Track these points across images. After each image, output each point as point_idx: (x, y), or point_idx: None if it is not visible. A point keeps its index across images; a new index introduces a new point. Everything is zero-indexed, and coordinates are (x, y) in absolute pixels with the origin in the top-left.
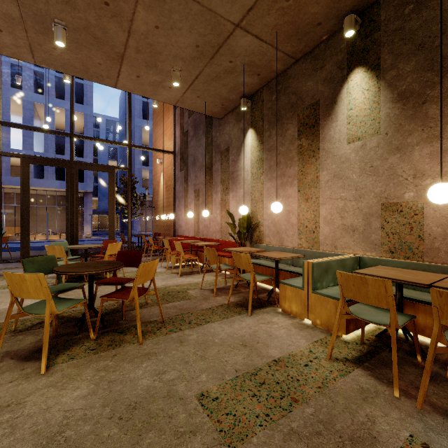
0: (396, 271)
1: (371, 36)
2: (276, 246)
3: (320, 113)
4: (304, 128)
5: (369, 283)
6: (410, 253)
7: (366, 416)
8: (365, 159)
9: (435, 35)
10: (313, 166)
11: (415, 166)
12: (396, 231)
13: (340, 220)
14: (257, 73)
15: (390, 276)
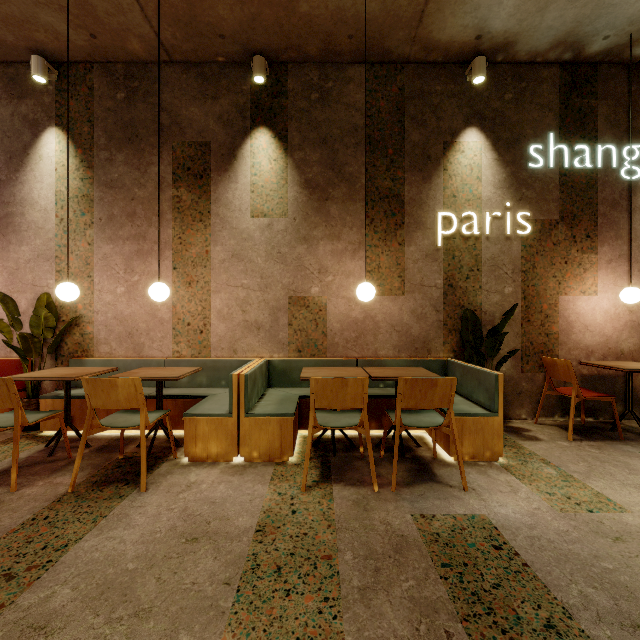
0: (329, 370)
1: (279, 98)
2: (128, 359)
3: (212, 161)
4: (184, 173)
5: (349, 385)
6: (316, 350)
7: (382, 523)
8: (273, 243)
9: (335, 138)
10: (200, 234)
11: (320, 261)
12: (304, 328)
13: (242, 314)
14: (91, 30)
15: (336, 375)
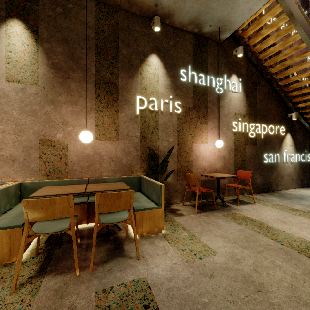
0: (60, 188)
1: (31, 3)
2: None
3: None
4: None
5: (56, 202)
6: (60, 174)
7: (69, 309)
8: (26, 101)
9: (74, 40)
10: None
11: (63, 117)
12: (51, 160)
13: None
14: None
15: (60, 192)
